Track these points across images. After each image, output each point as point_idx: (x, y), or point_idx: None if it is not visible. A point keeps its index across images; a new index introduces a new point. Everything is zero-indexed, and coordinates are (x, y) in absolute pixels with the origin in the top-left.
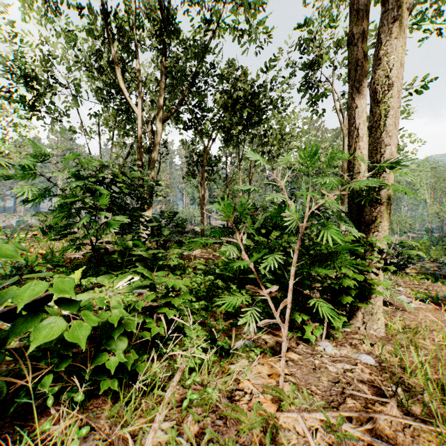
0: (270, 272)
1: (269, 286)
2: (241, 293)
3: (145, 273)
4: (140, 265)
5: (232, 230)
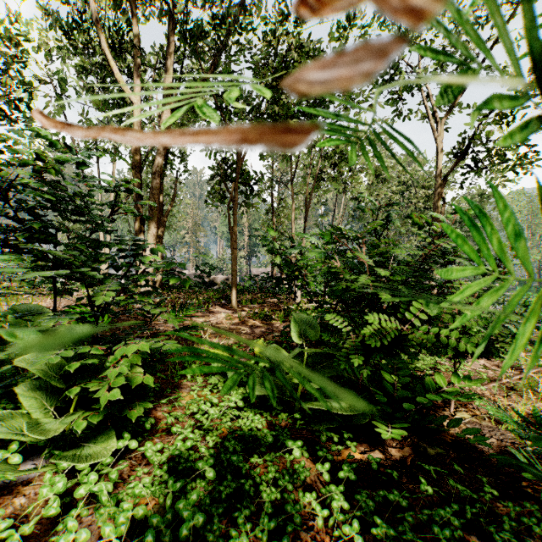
0: (368, 379)
1: (383, 431)
2: (316, 467)
3: (39, 415)
4: (34, 386)
5: (279, 281)
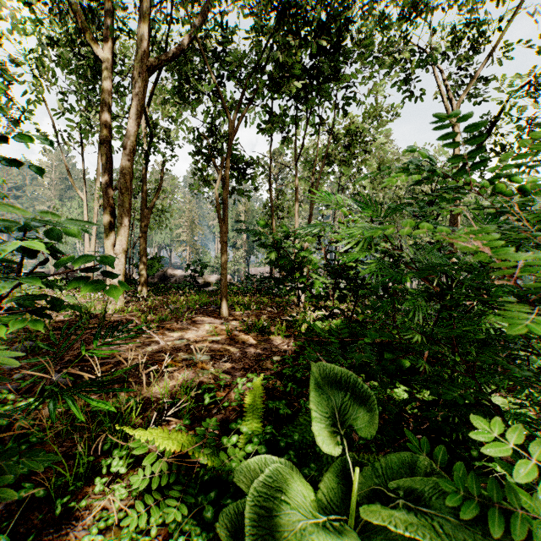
0: None
1: None
2: None
3: None
4: None
5: (279, 281)
